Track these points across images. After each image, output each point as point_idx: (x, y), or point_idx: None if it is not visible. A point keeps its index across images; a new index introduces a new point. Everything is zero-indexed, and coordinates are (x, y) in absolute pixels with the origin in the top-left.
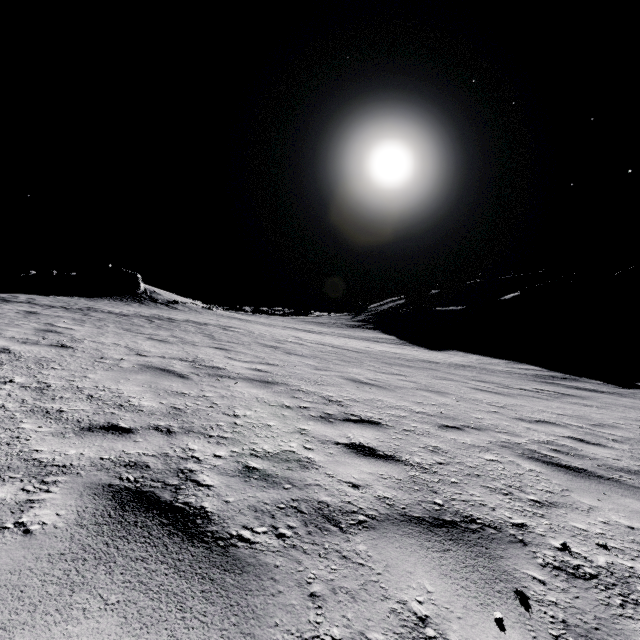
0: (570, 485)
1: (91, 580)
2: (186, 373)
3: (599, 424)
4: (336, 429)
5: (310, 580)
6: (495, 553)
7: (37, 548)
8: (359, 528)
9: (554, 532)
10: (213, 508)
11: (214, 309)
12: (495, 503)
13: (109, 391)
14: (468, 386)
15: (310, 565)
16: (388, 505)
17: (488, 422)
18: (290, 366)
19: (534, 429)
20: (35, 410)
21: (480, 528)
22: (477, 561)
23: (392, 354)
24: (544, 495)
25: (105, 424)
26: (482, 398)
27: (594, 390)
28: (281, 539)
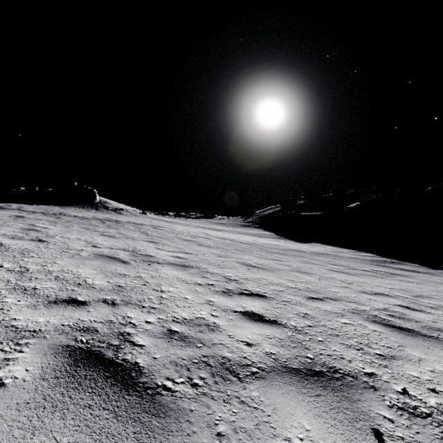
0: (404, 342)
1: (48, 425)
2: (127, 260)
3: (419, 295)
4: (234, 301)
5: (217, 422)
6: (354, 397)
7: (8, 398)
8: (253, 378)
9: (396, 379)
10: (144, 363)
11: (148, 214)
12: (351, 357)
13: (71, 273)
14: (326, 268)
15: (217, 409)
16: (273, 359)
17: (341, 294)
18: (201, 254)
19: (374, 299)
20: (16, 288)
21: (342, 377)
22: (341, 404)
23: (272, 245)
24: (386, 350)
25: (67, 298)
26: (336, 277)
27: (413, 271)
28: (195, 388)
